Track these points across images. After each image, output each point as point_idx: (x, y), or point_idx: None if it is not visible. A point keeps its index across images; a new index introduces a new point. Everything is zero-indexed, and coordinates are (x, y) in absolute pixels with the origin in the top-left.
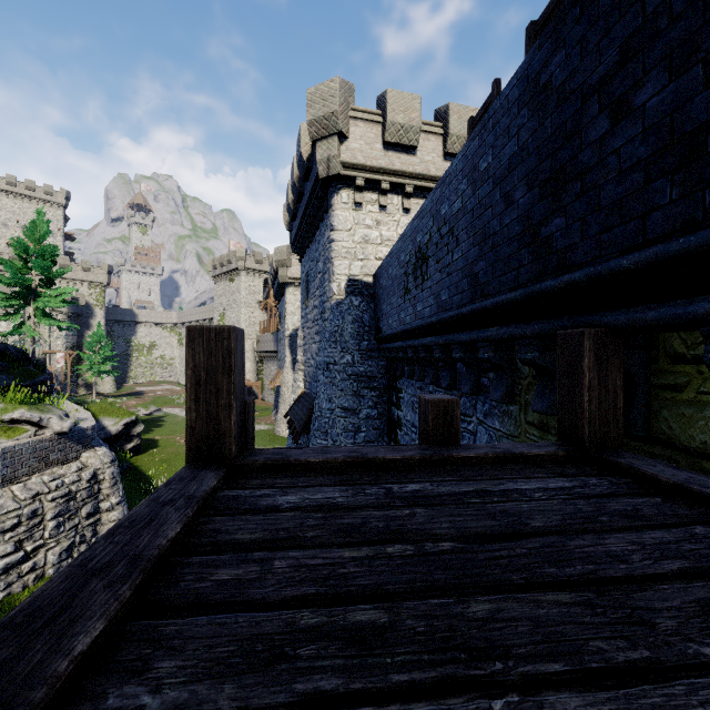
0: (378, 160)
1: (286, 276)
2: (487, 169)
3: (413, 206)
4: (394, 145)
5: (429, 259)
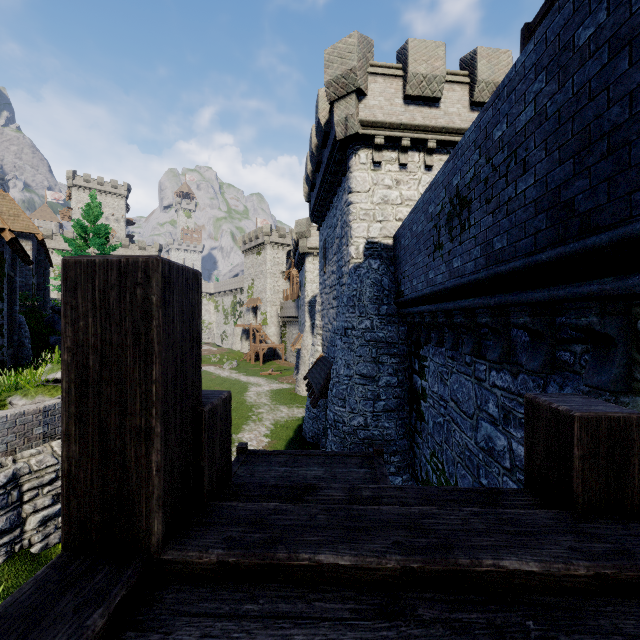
0: (398, 116)
1: (306, 247)
2: (595, 35)
3: (435, 163)
4: (415, 99)
5: (473, 201)
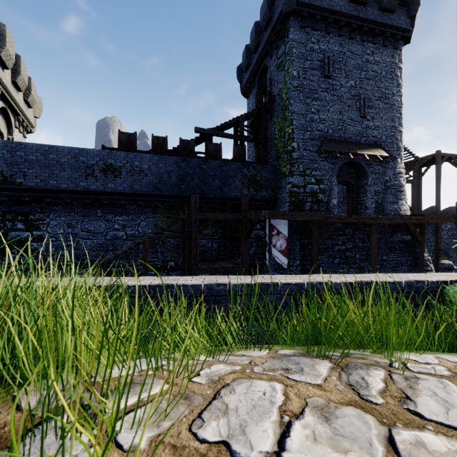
0: None
1: None
2: (162, 167)
3: None
4: None
5: (123, 172)
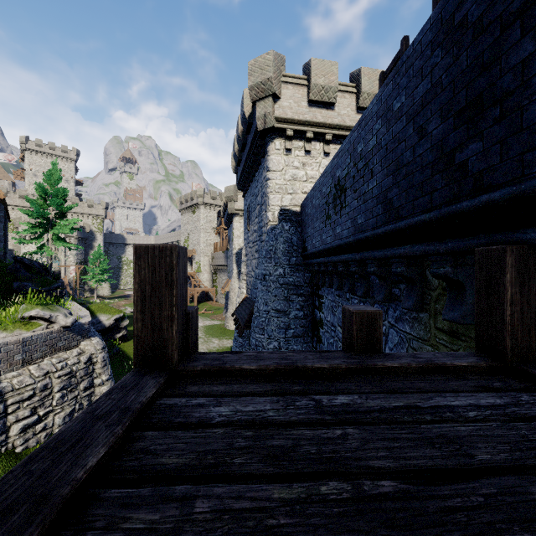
0: (304, 115)
1: (233, 208)
2: (400, 108)
3: (331, 151)
4: (316, 103)
5: (347, 189)
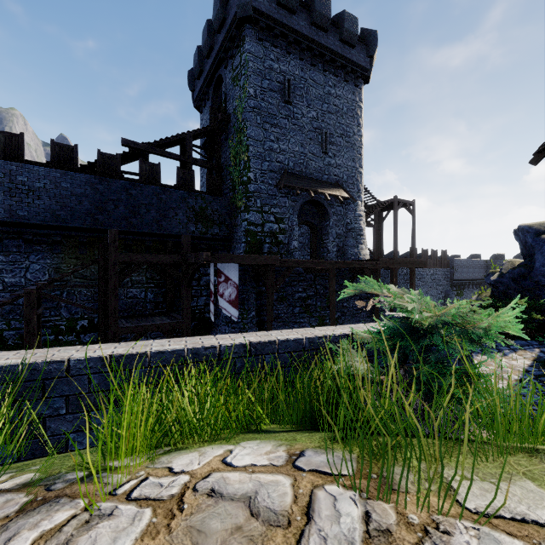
0: None
1: None
2: (67, 188)
3: None
4: None
5: None
